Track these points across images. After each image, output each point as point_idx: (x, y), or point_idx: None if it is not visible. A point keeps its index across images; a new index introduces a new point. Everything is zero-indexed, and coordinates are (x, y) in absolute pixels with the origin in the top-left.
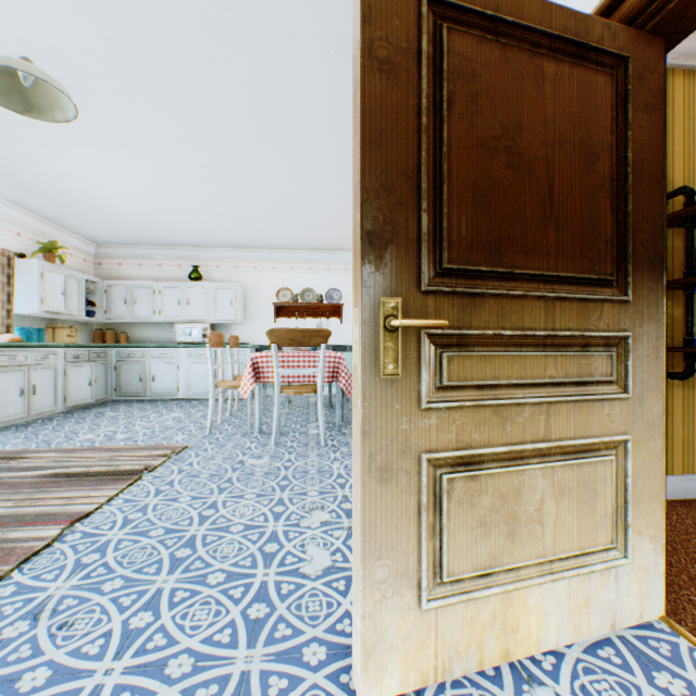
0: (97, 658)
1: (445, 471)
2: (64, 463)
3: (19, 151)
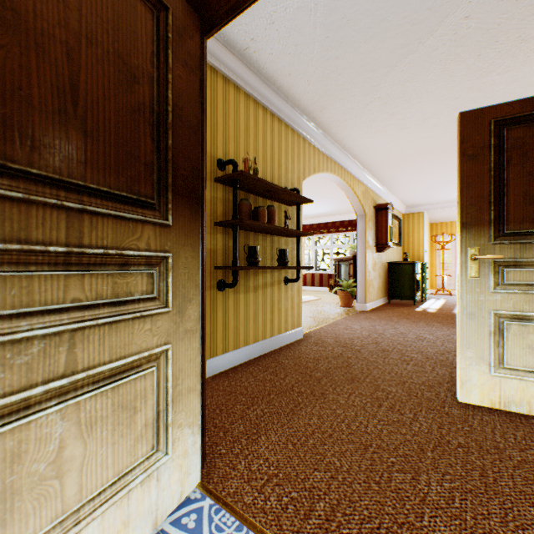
0: None
1: None
2: None
3: None
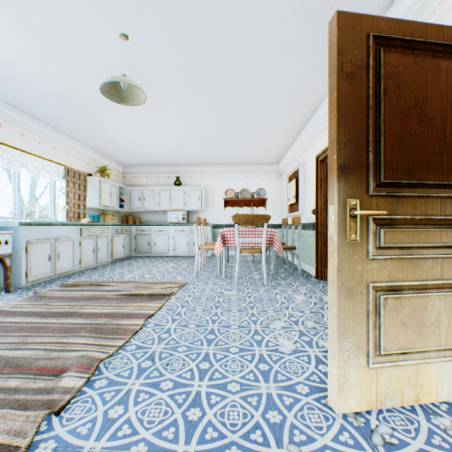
0: (191, 379)
1: (381, 293)
2: (127, 289)
3: (97, 119)
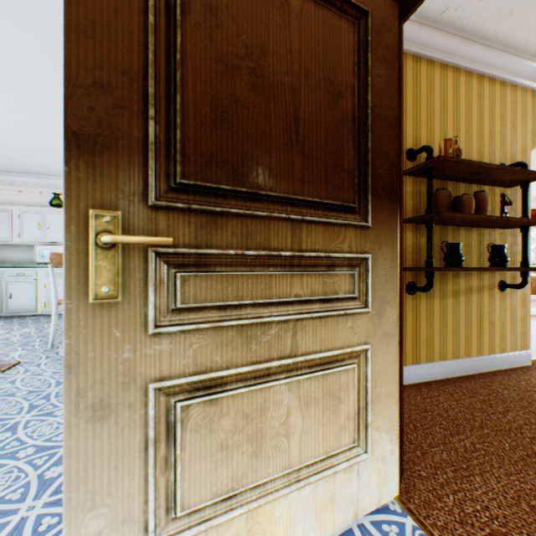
0: None
1: (181, 398)
2: None
3: None
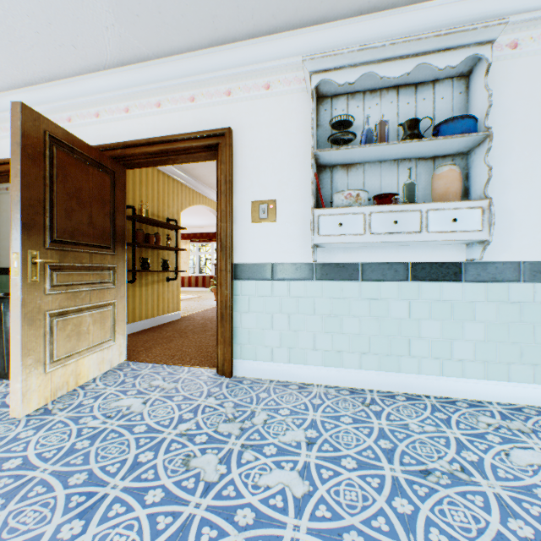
0: None
1: (55, 318)
2: None
3: None
